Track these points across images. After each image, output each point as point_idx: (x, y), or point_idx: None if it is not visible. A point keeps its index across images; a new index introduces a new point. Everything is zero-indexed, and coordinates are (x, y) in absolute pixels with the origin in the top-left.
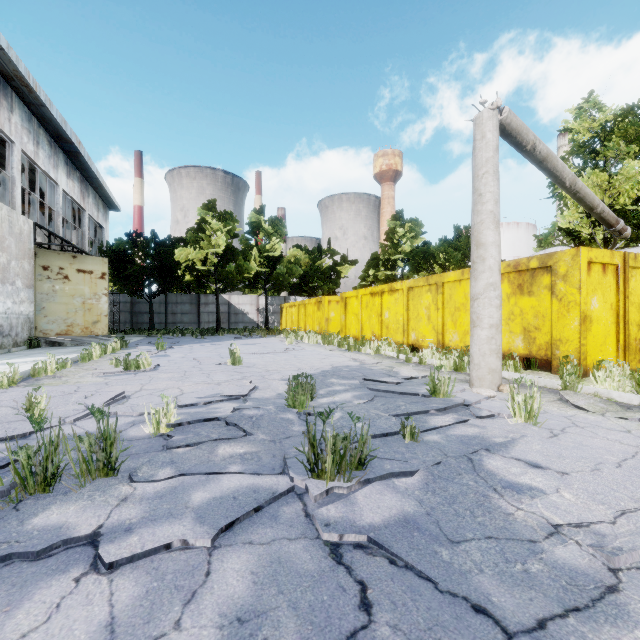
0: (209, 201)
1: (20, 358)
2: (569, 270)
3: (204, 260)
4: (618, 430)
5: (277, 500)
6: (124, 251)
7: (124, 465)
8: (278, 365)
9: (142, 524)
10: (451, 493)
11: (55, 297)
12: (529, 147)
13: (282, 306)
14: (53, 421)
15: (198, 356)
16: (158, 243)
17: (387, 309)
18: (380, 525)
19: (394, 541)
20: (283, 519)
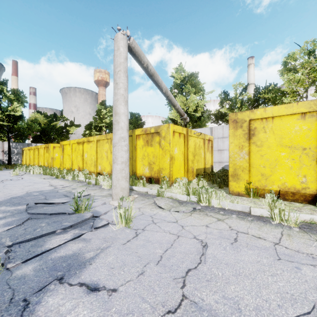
0: None
1: None
2: (166, 134)
3: None
4: (172, 221)
5: None
6: None
7: None
8: None
9: None
10: None
11: None
12: (145, 65)
13: (23, 149)
14: None
15: None
16: None
17: (86, 152)
18: None
19: None
20: None
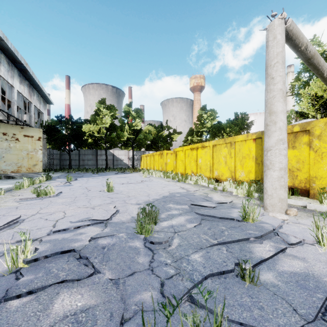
0: (101, 99)
1: None
2: (322, 132)
3: (98, 131)
4: None
5: None
6: (53, 125)
7: None
8: (136, 192)
9: None
10: None
11: (10, 150)
12: (303, 48)
13: (141, 156)
14: None
15: (89, 185)
16: (73, 121)
17: (200, 157)
18: None
19: None
20: None
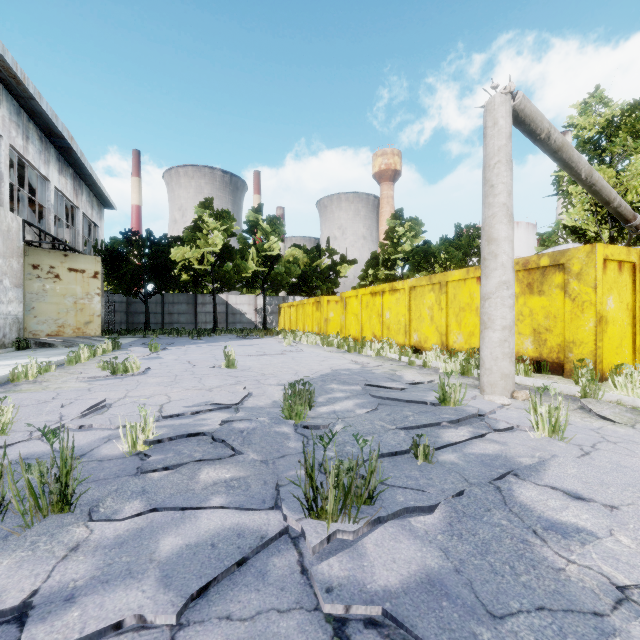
0: (206, 199)
1: (5, 360)
2: (583, 268)
3: (201, 259)
4: None
5: (266, 547)
6: (118, 250)
7: (87, 495)
8: (275, 368)
9: (89, 589)
10: (482, 538)
11: (45, 297)
12: (543, 135)
13: (280, 306)
14: (18, 436)
15: (192, 358)
16: (154, 242)
17: (388, 309)
18: (397, 590)
19: (418, 616)
20: (273, 577)
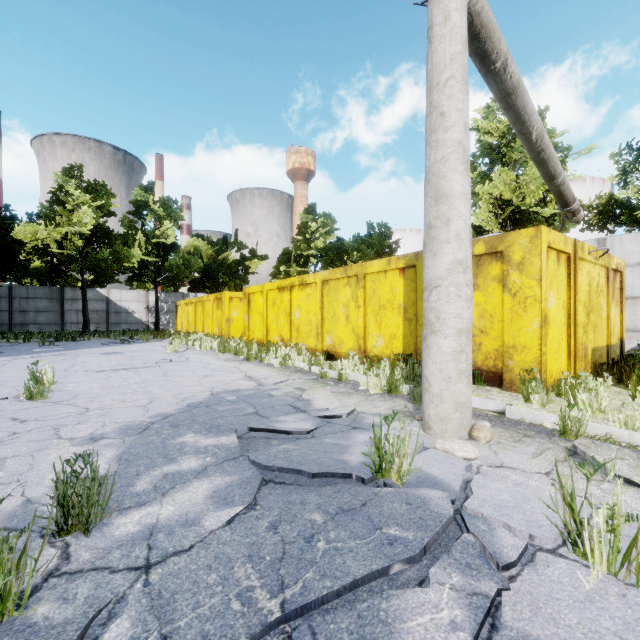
0: (71, 165)
1: None
2: (526, 256)
3: (62, 241)
4: None
5: None
6: None
7: None
8: (119, 395)
9: None
10: None
11: None
12: (499, 64)
13: (177, 304)
14: None
15: None
16: None
17: (297, 307)
18: None
19: None
20: None
